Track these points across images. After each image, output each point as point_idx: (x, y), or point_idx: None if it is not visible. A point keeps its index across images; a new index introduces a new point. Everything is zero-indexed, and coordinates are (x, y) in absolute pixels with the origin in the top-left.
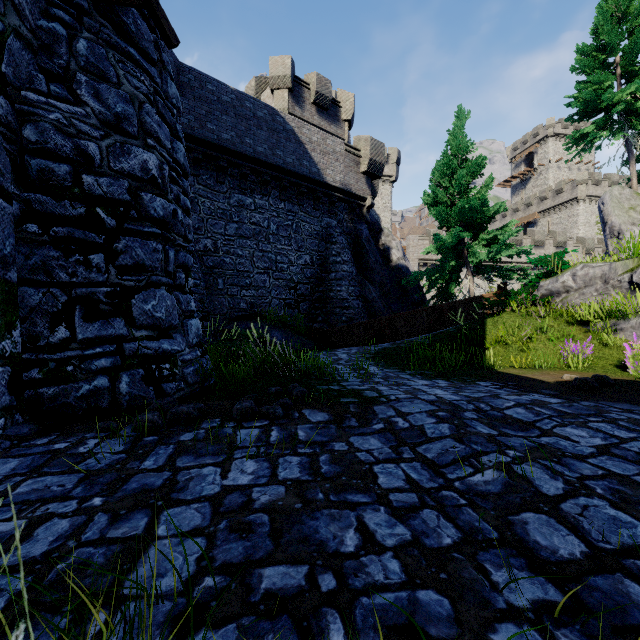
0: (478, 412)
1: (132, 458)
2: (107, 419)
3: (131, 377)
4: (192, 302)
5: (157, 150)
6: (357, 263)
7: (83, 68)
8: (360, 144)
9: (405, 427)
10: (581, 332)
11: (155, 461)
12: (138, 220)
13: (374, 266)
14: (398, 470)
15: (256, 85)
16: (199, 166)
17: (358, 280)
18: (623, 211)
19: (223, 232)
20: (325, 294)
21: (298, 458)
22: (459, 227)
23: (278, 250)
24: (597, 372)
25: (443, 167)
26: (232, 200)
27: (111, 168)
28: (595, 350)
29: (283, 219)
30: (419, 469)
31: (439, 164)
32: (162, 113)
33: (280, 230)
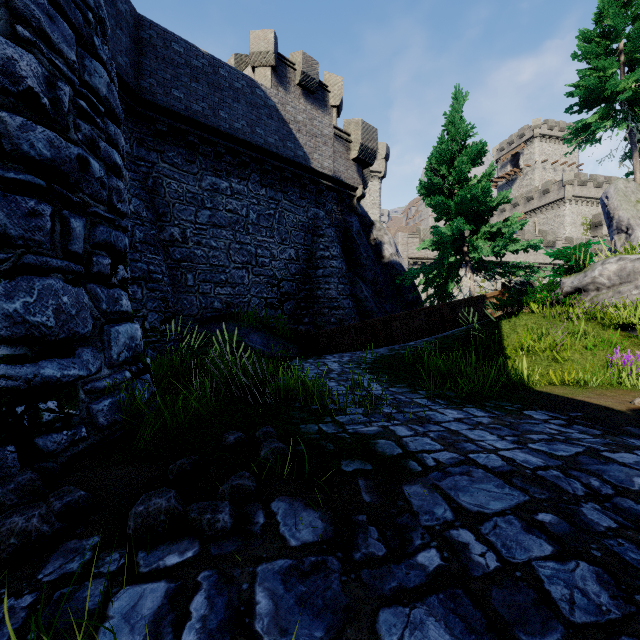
0: (599, 502)
1: None
2: None
3: None
4: (124, 299)
5: (42, 52)
6: (347, 259)
7: None
8: (350, 128)
9: (492, 569)
10: (623, 338)
11: None
12: None
13: (365, 262)
14: None
15: (236, 63)
16: (163, 141)
17: (348, 277)
18: (631, 205)
19: (193, 219)
20: (312, 292)
21: None
22: (461, 218)
23: (258, 242)
24: None
25: (442, 153)
26: (204, 183)
27: None
28: None
29: (264, 207)
30: None
31: (437, 150)
32: (59, 3)
33: (261, 220)
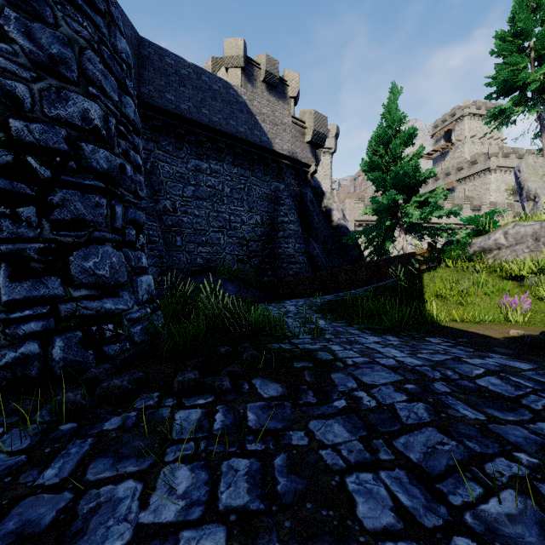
0: (447, 382)
1: (32, 463)
2: (30, 393)
3: (66, 341)
4: (143, 258)
5: (101, 100)
6: (302, 223)
7: (13, 3)
8: (305, 117)
9: (372, 406)
10: (515, 286)
11: (60, 469)
12: (78, 172)
13: (317, 225)
14: (379, 486)
15: (212, 64)
16: (159, 133)
17: (303, 238)
18: (538, 177)
19: (181, 194)
20: (274, 250)
21: (246, 462)
22: (395, 190)
23: (231, 211)
24: (538, 326)
25: (379, 137)
26: (189, 165)
27: (45, 114)
28: (531, 304)
29: (236, 183)
30: (407, 484)
31: (376, 134)
32: (108, 64)
33: (233, 193)
